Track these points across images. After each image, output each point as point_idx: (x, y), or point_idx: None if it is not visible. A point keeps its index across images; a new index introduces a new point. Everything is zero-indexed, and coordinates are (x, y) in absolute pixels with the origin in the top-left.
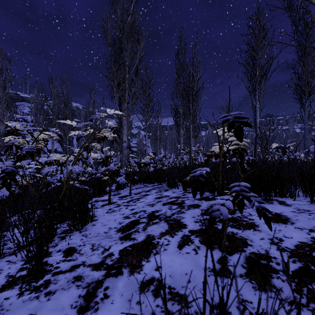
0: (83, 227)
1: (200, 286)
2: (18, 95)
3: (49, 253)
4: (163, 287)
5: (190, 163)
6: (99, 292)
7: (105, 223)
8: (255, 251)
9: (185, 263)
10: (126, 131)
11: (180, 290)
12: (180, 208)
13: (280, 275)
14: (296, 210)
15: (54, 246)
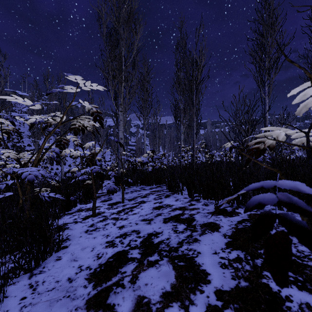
0: (41, 264)
1: None
2: (16, 93)
3: None
4: None
5: (193, 162)
6: None
7: (76, 255)
8: None
9: None
10: (122, 127)
11: None
12: (191, 230)
13: None
14: None
15: None
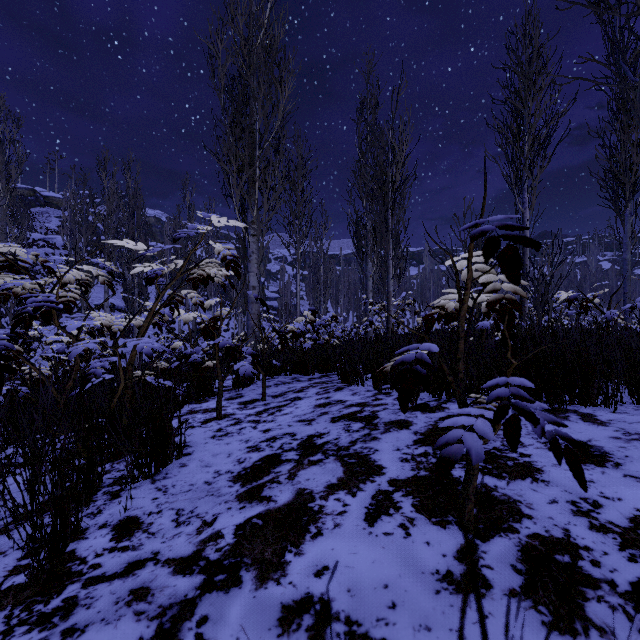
0: (161, 470)
1: (418, 618)
2: (37, 193)
3: (81, 530)
4: (333, 620)
5: (388, 332)
6: (186, 631)
7: (207, 462)
8: (539, 531)
9: (382, 559)
10: (255, 266)
11: (372, 629)
12: (370, 429)
13: (605, 594)
14: (621, 434)
15: (95, 515)
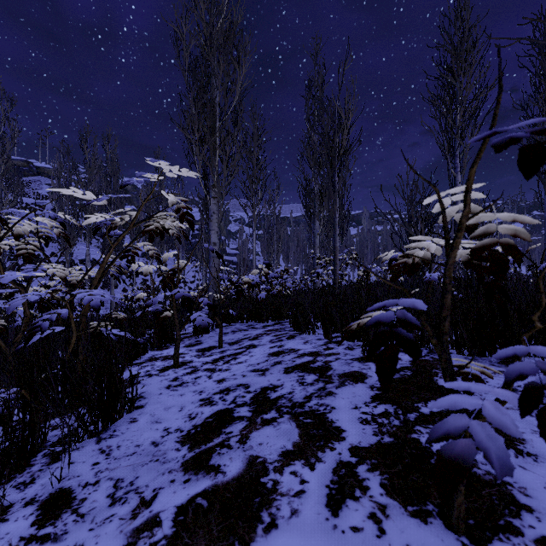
0: (109, 427)
1: None
2: (30, 164)
3: (4, 508)
4: None
5: (335, 284)
6: None
7: (158, 416)
8: None
9: None
10: (216, 225)
11: None
12: (324, 381)
13: None
14: None
15: (25, 486)
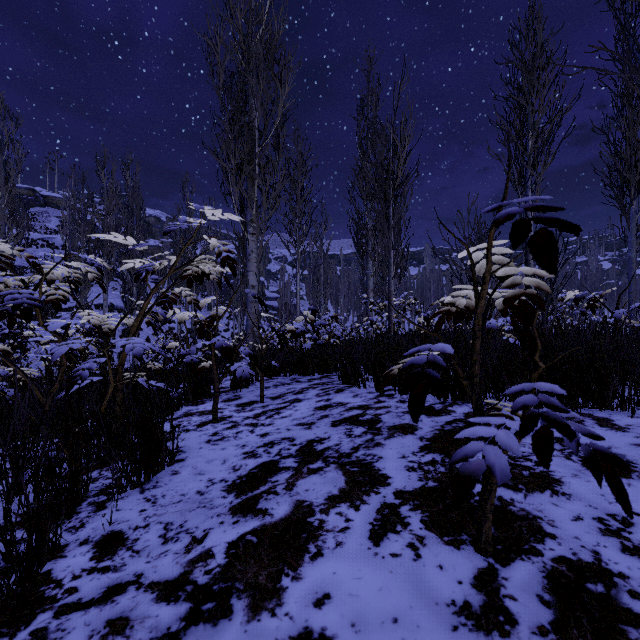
0: (151, 478)
1: None
2: (36, 193)
3: (60, 547)
4: None
5: (390, 332)
6: None
7: (200, 469)
8: (566, 553)
9: (390, 586)
10: (255, 265)
11: None
12: (372, 433)
13: None
14: None
15: (77, 529)
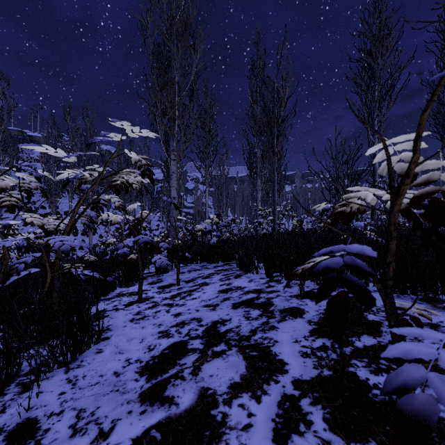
0: (78, 357)
1: None
2: (24, 133)
3: None
4: None
5: (274, 231)
6: None
7: (121, 348)
8: None
9: None
10: (175, 183)
11: None
12: (267, 316)
13: None
14: None
15: None
